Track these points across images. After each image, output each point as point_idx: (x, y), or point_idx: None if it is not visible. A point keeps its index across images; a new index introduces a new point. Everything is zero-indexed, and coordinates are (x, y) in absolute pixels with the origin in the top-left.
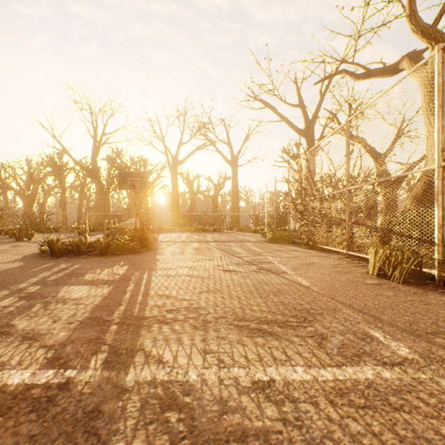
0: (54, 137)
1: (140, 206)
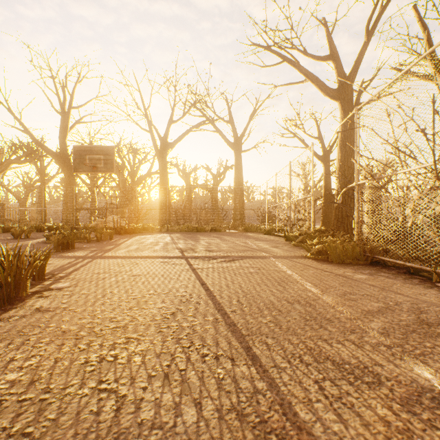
0: (10, 112)
1: (131, 202)
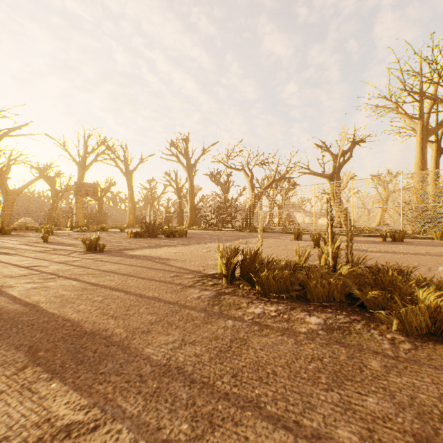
0: None
1: None
